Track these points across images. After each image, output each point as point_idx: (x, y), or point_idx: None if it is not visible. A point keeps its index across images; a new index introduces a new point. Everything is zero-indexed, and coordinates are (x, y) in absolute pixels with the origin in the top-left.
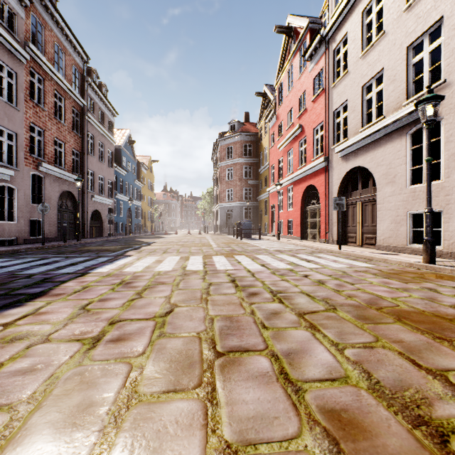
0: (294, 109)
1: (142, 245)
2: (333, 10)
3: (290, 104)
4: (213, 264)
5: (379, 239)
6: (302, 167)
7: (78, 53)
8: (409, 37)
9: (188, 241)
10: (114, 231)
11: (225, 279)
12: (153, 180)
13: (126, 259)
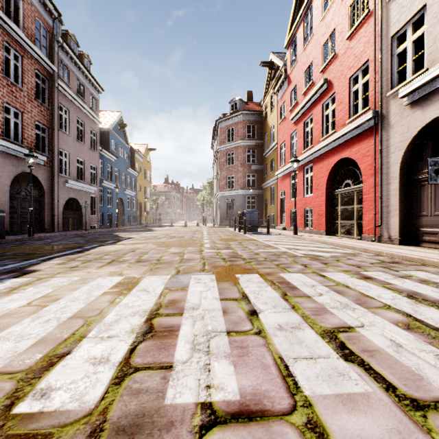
0: (315, 63)
1: (104, 243)
2: None
3: (308, 59)
4: (174, 326)
5: None
6: (328, 136)
7: (45, 6)
8: None
9: (176, 236)
10: (98, 223)
11: None
12: (150, 169)
13: None
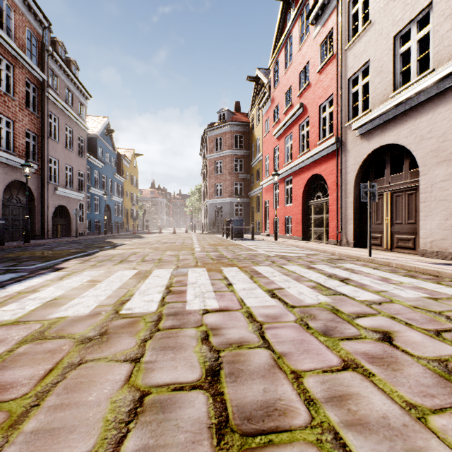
0: (294, 87)
1: (103, 249)
2: None
3: (288, 83)
4: (183, 290)
5: (425, 242)
6: (304, 154)
7: (35, 15)
8: None
9: (168, 242)
10: (86, 230)
11: (192, 359)
12: (137, 175)
13: (42, 277)
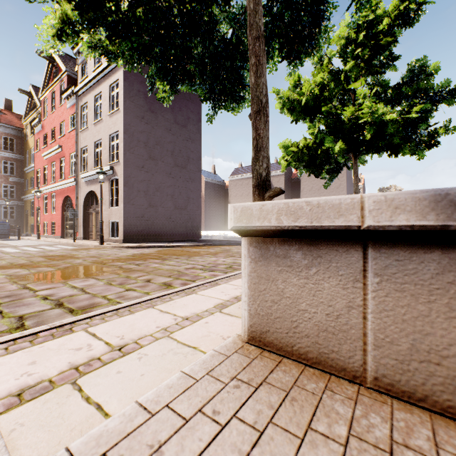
0: (57, 130)
1: None
2: (81, 78)
3: (54, 123)
4: None
5: None
6: (63, 180)
7: None
8: (110, 130)
9: None
10: None
11: None
12: None
13: None
